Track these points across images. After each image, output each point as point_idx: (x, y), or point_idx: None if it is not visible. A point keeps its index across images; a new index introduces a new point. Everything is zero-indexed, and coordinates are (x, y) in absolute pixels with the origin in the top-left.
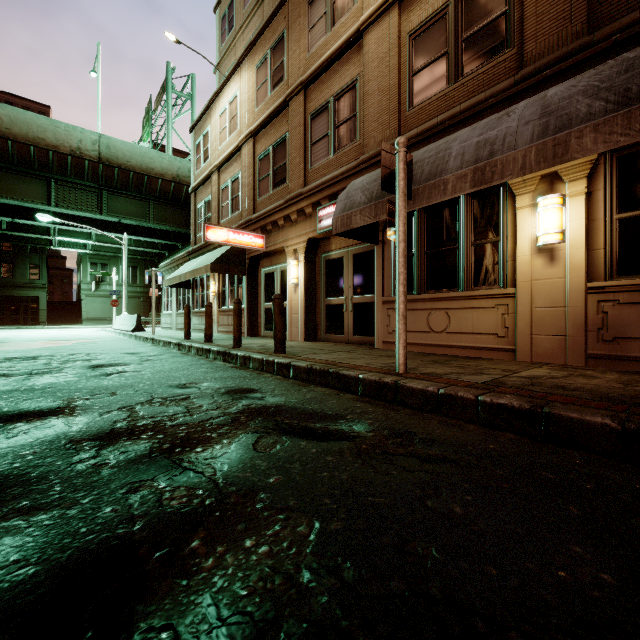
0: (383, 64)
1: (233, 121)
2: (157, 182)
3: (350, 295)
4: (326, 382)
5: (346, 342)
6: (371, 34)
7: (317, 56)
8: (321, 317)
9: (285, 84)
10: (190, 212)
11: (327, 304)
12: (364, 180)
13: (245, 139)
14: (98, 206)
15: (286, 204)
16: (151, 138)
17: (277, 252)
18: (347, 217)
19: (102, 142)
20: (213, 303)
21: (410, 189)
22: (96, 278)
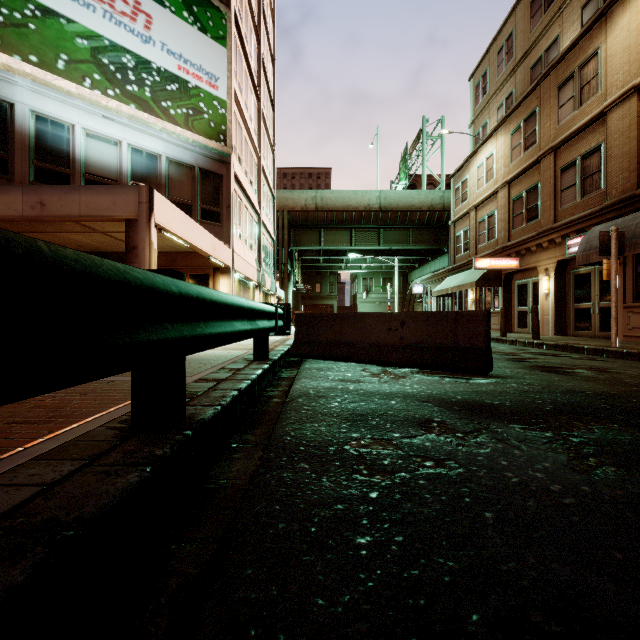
0: (623, 136)
1: (489, 172)
2: (416, 214)
3: (596, 301)
4: (565, 351)
5: (593, 337)
6: (613, 114)
7: (565, 128)
8: (570, 318)
9: (537, 147)
10: (440, 231)
11: (575, 308)
12: (601, 230)
13: (501, 187)
14: (377, 240)
15: (538, 236)
16: (406, 176)
17: (529, 269)
18: (586, 256)
19: (381, 196)
20: (471, 307)
21: (622, 250)
22: (366, 289)
